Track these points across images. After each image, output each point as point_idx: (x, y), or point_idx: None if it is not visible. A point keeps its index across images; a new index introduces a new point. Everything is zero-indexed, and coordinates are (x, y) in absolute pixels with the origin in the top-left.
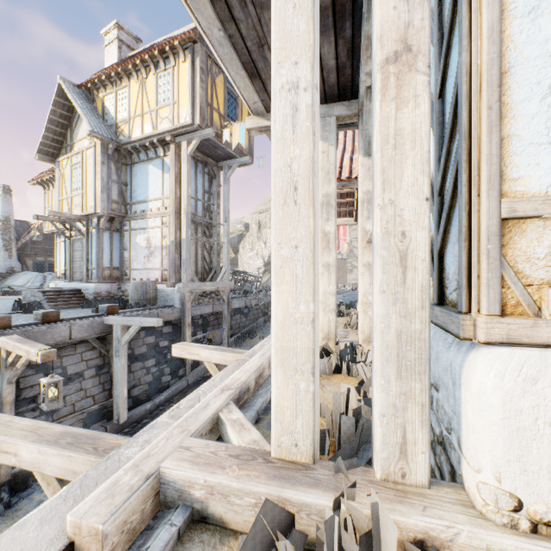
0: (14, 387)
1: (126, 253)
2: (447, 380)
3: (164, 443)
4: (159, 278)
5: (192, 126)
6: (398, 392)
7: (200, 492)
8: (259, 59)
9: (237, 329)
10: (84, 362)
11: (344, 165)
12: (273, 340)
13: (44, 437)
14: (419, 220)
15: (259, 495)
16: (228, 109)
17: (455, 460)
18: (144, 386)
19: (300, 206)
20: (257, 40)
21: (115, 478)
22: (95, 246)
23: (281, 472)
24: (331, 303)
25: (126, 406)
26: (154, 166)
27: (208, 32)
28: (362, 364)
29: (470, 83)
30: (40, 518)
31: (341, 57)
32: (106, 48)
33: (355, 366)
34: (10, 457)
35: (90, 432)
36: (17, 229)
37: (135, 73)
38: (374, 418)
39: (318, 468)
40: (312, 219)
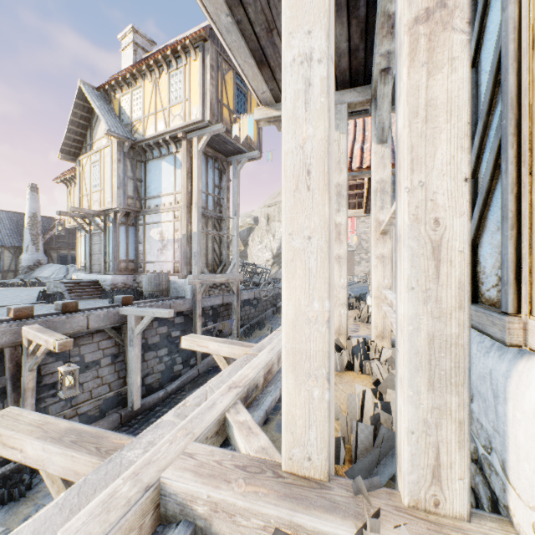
0: (35, 374)
1: (140, 246)
2: (485, 390)
3: (167, 448)
4: (172, 270)
5: (202, 122)
6: (429, 405)
7: (203, 508)
8: (268, 46)
9: (246, 320)
10: (101, 351)
11: (355, 155)
12: (283, 341)
13: (49, 434)
14: (456, 205)
15: (268, 517)
16: (237, 105)
17: (498, 486)
18: (157, 374)
19: (313, 191)
20: (266, 24)
21: (113, 488)
22: (112, 240)
23: (292, 490)
24: (342, 297)
25: (139, 394)
26: (167, 162)
27: (216, 18)
28: (378, 363)
29: (519, 40)
30: (32, 531)
31: (354, 39)
32: (122, 52)
33: (369, 363)
34: (16, 453)
35: (95, 430)
36: (44, 224)
37: (149, 73)
38: (398, 433)
39: (334, 487)
40: (328, 206)
